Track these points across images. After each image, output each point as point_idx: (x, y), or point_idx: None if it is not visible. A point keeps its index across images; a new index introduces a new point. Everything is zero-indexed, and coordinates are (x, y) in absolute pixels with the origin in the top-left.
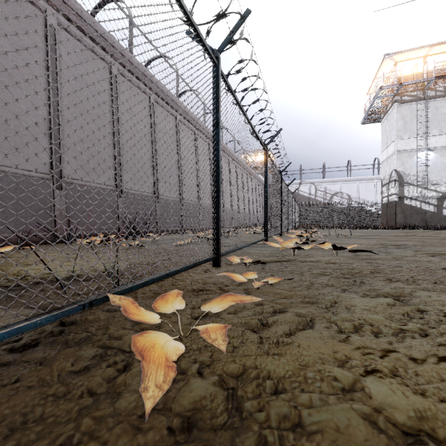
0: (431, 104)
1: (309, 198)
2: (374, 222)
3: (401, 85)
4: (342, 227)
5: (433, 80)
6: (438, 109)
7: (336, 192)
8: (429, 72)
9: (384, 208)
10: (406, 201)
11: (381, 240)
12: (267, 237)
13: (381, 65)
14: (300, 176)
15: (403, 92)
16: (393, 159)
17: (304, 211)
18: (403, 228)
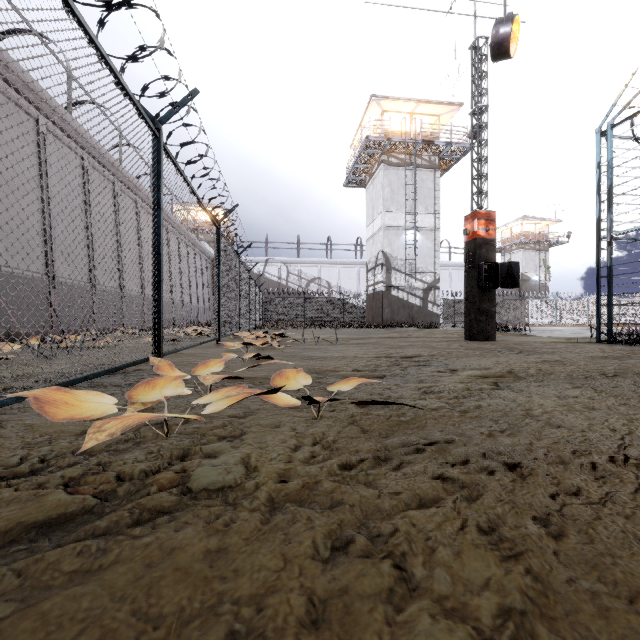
0: (417, 174)
1: (278, 284)
2: (358, 319)
3: (389, 140)
4: (321, 326)
5: (420, 144)
6: (424, 181)
7: (314, 278)
8: (416, 135)
9: (370, 300)
10: (394, 292)
11: (380, 347)
12: (159, 354)
13: (367, 109)
14: (266, 251)
15: (391, 151)
16: (380, 237)
17: (271, 302)
18: (390, 327)
